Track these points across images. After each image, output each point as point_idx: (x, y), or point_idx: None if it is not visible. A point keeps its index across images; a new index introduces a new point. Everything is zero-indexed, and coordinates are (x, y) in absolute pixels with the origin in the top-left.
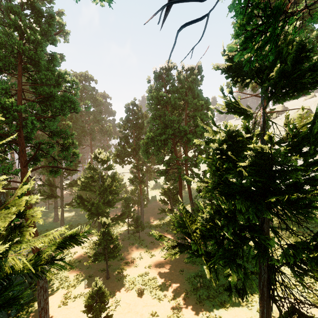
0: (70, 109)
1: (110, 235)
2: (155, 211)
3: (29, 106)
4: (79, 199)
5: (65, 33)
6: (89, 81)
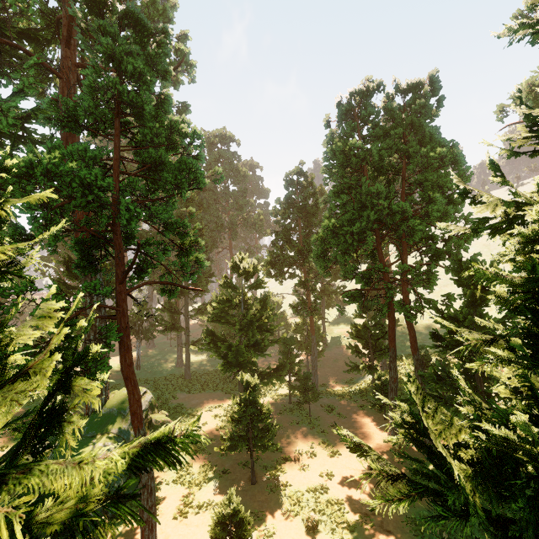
0: (190, 183)
1: (256, 406)
2: (338, 366)
3: (129, 183)
4: (209, 337)
5: (190, 65)
6: (227, 143)
